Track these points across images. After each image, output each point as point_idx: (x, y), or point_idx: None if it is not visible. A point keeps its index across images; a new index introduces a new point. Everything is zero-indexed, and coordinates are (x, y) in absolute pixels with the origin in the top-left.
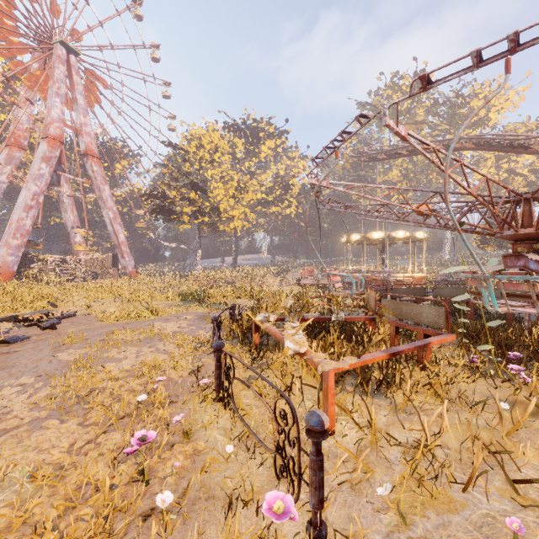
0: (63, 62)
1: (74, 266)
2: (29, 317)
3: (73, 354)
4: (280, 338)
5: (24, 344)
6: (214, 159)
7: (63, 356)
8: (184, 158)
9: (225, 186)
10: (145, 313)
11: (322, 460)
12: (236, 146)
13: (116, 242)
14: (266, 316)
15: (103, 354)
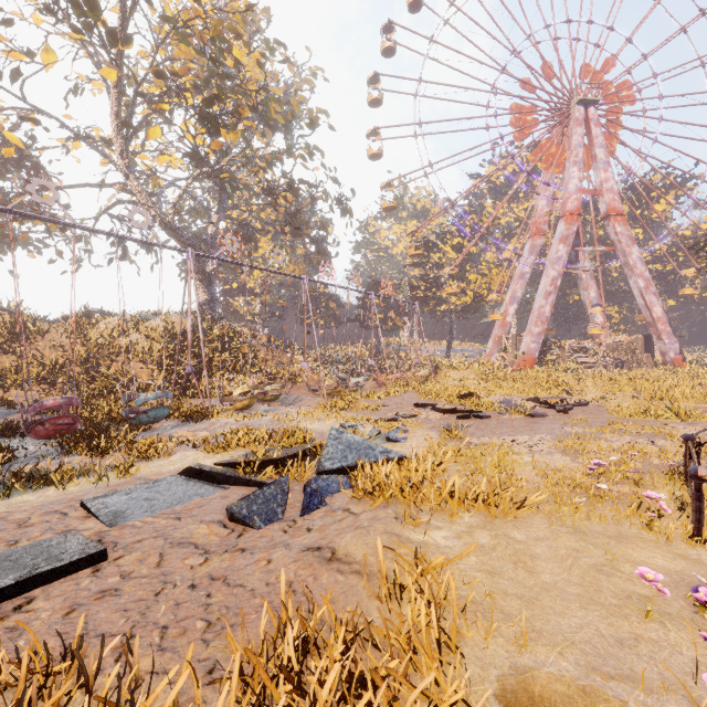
0: (580, 123)
1: (592, 352)
2: (547, 400)
3: (576, 430)
4: None
5: (543, 420)
6: None
7: (568, 429)
8: None
9: None
10: (666, 414)
11: (699, 495)
12: None
13: (648, 318)
14: None
15: (599, 435)
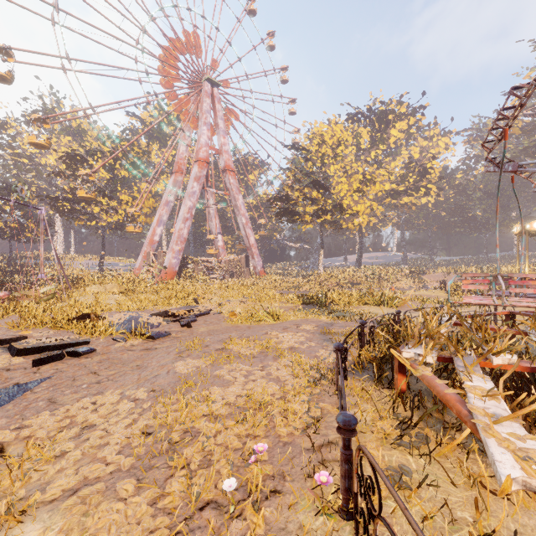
0: (209, 96)
1: (216, 266)
2: (176, 312)
3: (188, 366)
4: (459, 414)
5: (164, 341)
6: (336, 154)
7: (179, 367)
8: (306, 158)
9: (348, 180)
10: (265, 317)
11: None
12: (360, 136)
13: (248, 244)
14: (419, 353)
15: (214, 371)
